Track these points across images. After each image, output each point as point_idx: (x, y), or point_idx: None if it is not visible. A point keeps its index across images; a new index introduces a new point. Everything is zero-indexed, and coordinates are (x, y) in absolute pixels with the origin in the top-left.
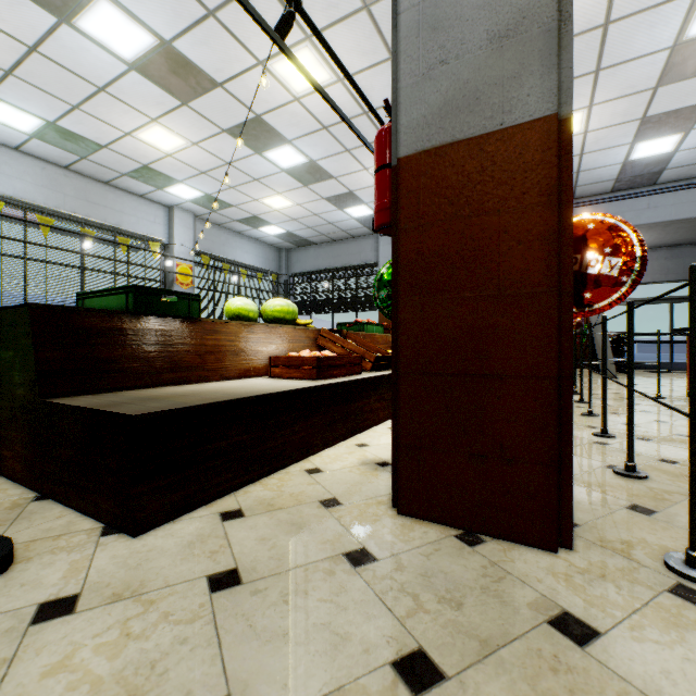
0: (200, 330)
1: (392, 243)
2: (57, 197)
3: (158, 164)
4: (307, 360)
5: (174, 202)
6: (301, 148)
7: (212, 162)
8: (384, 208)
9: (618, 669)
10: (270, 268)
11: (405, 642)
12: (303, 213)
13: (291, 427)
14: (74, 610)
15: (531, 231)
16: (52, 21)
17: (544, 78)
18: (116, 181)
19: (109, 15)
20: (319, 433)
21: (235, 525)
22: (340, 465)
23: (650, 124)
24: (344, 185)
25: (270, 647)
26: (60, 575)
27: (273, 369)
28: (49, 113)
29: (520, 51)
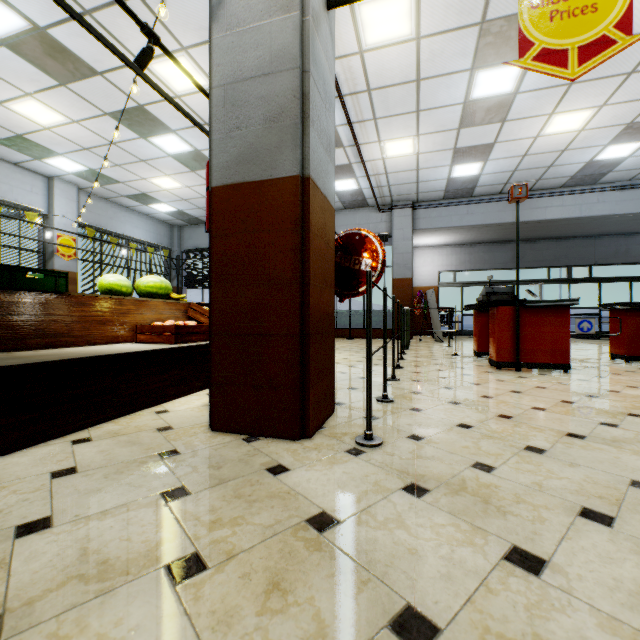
0: (68, 302)
1: (210, 244)
2: None
3: (34, 136)
4: (167, 328)
5: (54, 173)
6: (186, 138)
7: (95, 140)
8: None
9: (286, 481)
10: (162, 243)
11: (175, 484)
12: (193, 195)
13: (146, 380)
14: None
15: (286, 245)
16: None
17: (293, 152)
18: None
19: None
20: (173, 385)
21: (82, 446)
22: (186, 407)
23: (460, 153)
24: None
25: (86, 496)
26: None
27: (139, 336)
28: None
29: (281, 132)
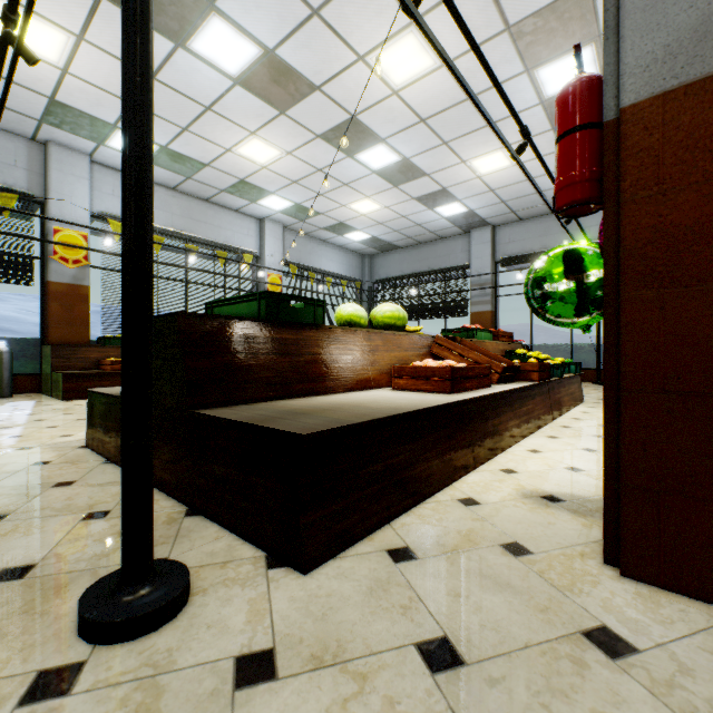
0: (323, 337)
1: (604, 221)
2: (166, 217)
3: (253, 178)
4: (438, 371)
5: (265, 214)
6: (395, 146)
7: (304, 170)
8: (575, 181)
9: None
10: (353, 275)
11: None
12: (391, 216)
13: (436, 449)
14: (276, 674)
15: None
16: (170, 47)
17: None
18: (215, 197)
19: (219, 32)
20: (460, 455)
21: (412, 570)
22: (498, 497)
23: None
24: (437, 182)
25: None
26: (243, 618)
27: (396, 380)
28: (162, 138)
29: None
